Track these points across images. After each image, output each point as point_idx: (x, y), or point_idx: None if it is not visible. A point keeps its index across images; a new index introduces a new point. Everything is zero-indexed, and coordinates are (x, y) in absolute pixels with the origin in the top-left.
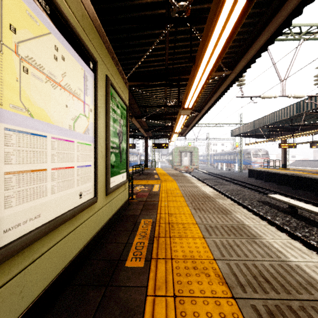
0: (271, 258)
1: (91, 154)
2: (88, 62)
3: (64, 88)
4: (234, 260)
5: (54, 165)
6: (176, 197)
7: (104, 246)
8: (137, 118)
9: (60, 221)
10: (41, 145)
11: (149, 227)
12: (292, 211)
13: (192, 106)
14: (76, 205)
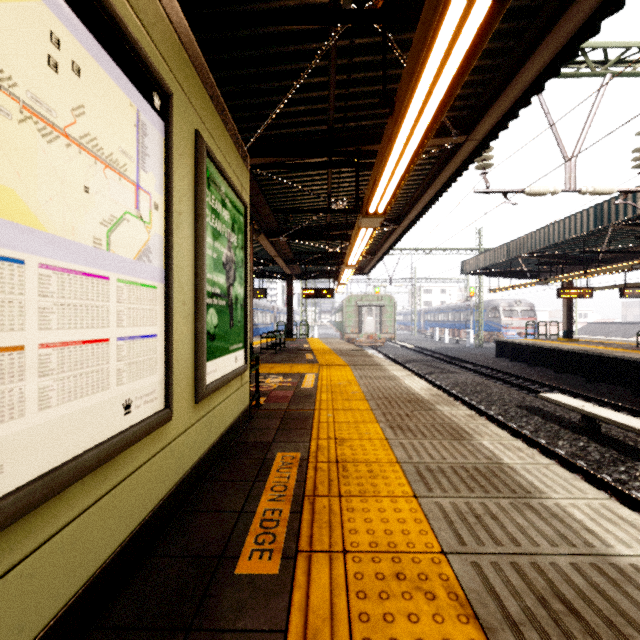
0: (571, 548)
1: (157, 308)
2: (149, 92)
3: (81, 144)
4: (489, 554)
5: (50, 335)
6: (352, 401)
7: (188, 519)
8: (271, 235)
9: (66, 478)
10: (6, 285)
11: (294, 472)
12: (589, 428)
13: (385, 208)
14: (116, 433)
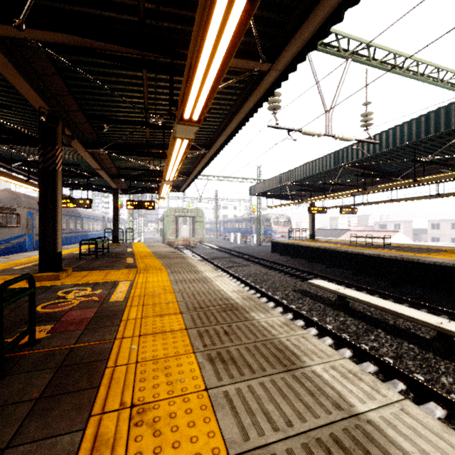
0: None
1: None
2: None
3: None
4: None
5: None
6: (165, 317)
7: None
8: (90, 146)
9: None
10: None
11: None
12: (343, 304)
13: (200, 116)
14: None
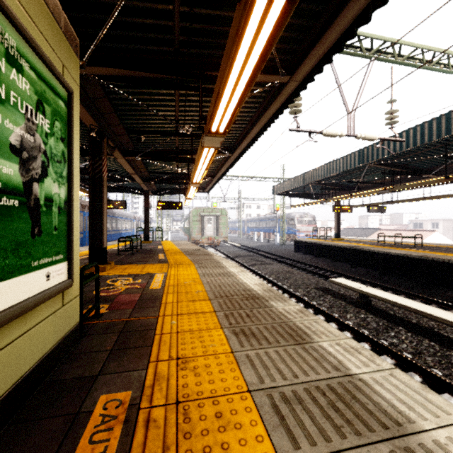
0: None
1: None
2: None
3: None
4: None
5: None
6: (196, 302)
7: None
8: (127, 154)
9: None
10: None
11: (115, 438)
12: (365, 302)
13: (225, 128)
14: None
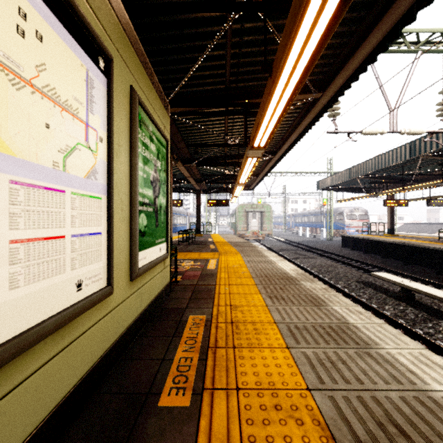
0: (400, 385)
1: (102, 213)
2: (96, 57)
3: (43, 92)
4: (341, 390)
5: (18, 233)
6: (242, 278)
7: (125, 365)
8: (185, 162)
9: (31, 340)
10: None
11: (201, 330)
12: (407, 296)
13: (265, 143)
14: (70, 304)
